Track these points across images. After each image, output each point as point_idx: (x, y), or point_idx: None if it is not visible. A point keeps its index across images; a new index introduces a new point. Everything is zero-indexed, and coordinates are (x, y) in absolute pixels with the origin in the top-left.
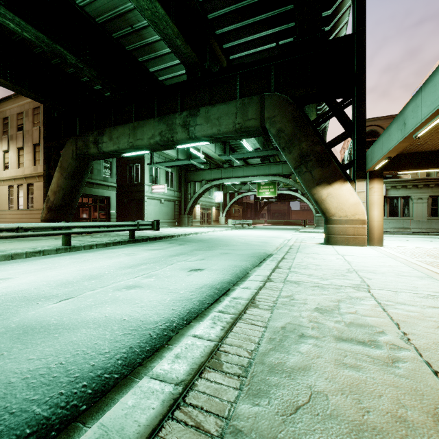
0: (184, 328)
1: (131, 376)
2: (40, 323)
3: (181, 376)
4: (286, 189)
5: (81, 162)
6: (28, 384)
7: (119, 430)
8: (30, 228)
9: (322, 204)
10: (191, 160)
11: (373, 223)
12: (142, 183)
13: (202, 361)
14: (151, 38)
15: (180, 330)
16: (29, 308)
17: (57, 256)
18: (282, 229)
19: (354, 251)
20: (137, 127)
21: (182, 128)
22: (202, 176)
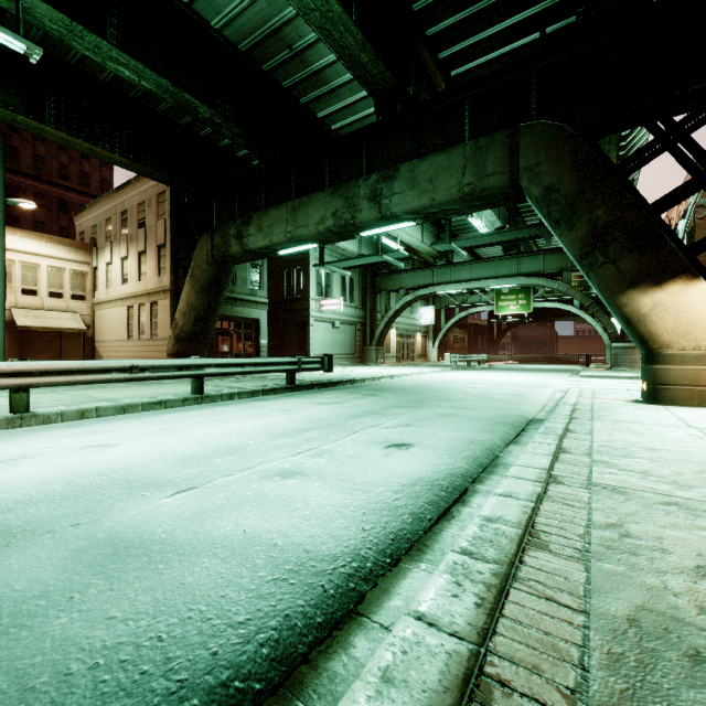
0: (388, 576)
1: (286, 691)
2: (141, 536)
3: None
4: (549, 300)
5: (220, 267)
6: (96, 684)
7: None
8: (148, 366)
9: (641, 323)
10: (384, 254)
11: None
12: (306, 297)
13: (447, 704)
14: (319, 61)
15: (379, 580)
16: (129, 502)
17: (184, 410)
18: (545, 371)
19: None
20: (299, 207)
21: (370, 202)
22: (400, 282)
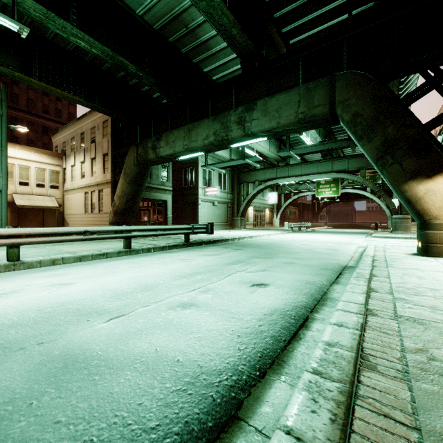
0: (258, 386)
1: None
2: (84, 353)
3: None
4: (351, 187)
5: (142, 167)
6: None
7: None
8: (95, 231)
9: (418, 203)
10: (246, 159)
11: None
12: (196, 186)
13: None
14: (205, 35)
15: (252, 389)
16: (78, 326)
17: (118, 259)
18: (349, 233)
19: None
20: (192, 129)
21: (237, 125)
22: (256, 177)
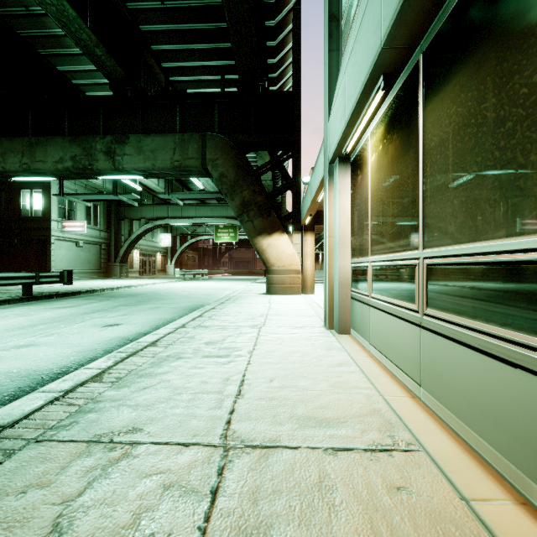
0: None
1: None
2: None
3: (65, 388)
4: None
5: None
6: None
7: (7, 414)
8: None
9: (263, 254)
10: (120, 195)
11: (307, 273)
12: (46, 217)
13: (86, 379)
14: (58, 29)
15: None
16: None
17: None
18: (240, 280)
19: (286, 299)
20: (36, 144)
21: (105, 156)
22: (141, 213)
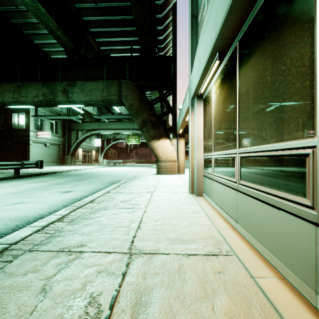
0: None
1: None
2: None
3: (43, 225)
4: None
5: None
6: None
7: (12, 238)
8: None
9: (155, 151)
10: (71, 116)
11: (180, 162)
12: (27, 129)
13: (54, 220)
14: (35, 19)
15: None
16: None
17: None
18: (142, 166)
19: (168, 177)
20: (22, 86)
21: (62, 93)
22: (83, 126)
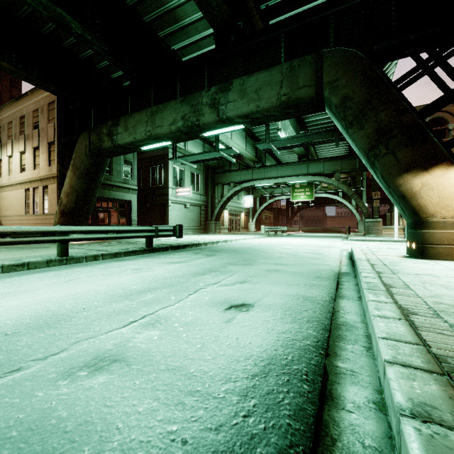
0: None
1: None
2: None
3: None
4: (324, 192)
5: (96, 159)
6: None
7: None
8: (9, 232)
9: (413, 199)
10: (221, 151)
11: None
12: (165, 186)
13: None
14: (172, 1)
15: None
16: None
17: (41, 271)
18: (325, 237)
19: None
20: (156, 112)
21: (210, 108)
22: (231, 178)
